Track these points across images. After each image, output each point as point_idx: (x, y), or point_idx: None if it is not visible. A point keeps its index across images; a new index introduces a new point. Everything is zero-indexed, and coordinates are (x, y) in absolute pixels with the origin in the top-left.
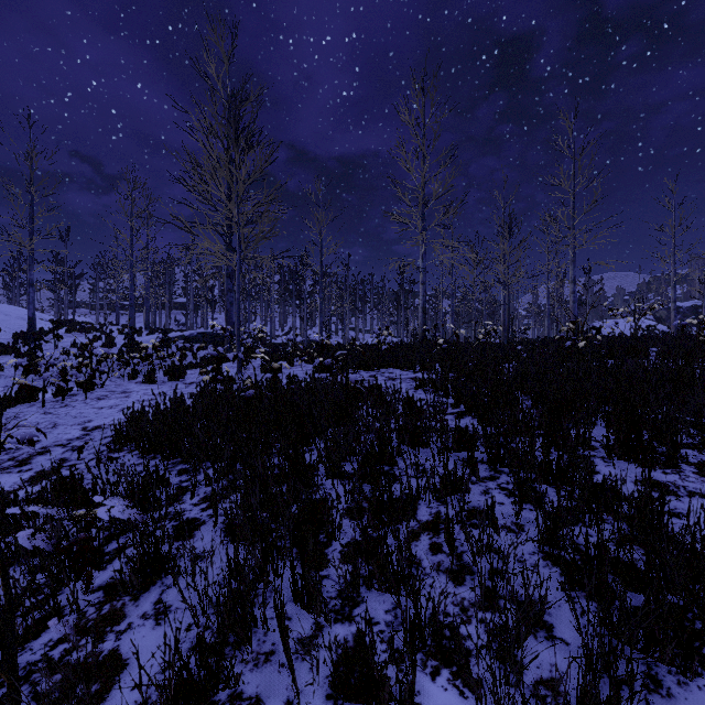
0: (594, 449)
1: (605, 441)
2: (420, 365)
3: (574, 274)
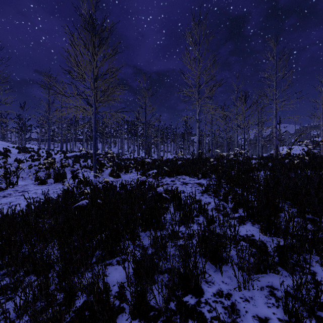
0: None
1: None
2: (201, 174)
3: (276, 123)
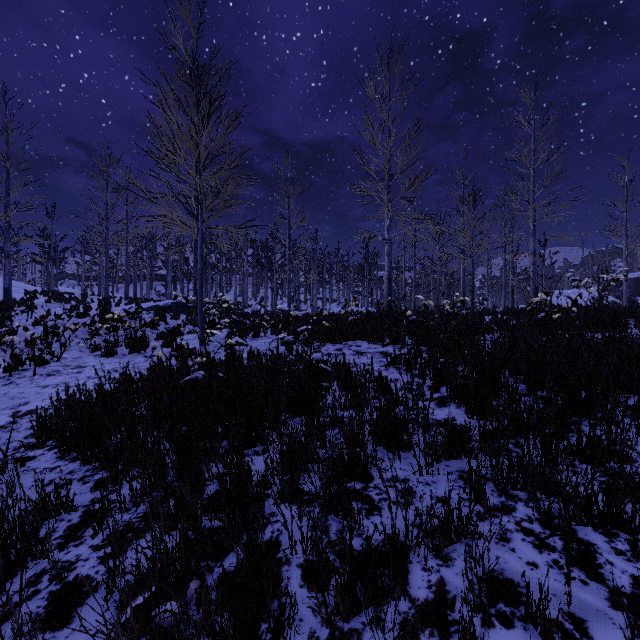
0: (632, 462)
1: (639, 447)
2: (389, 338)
3: (534, 246)
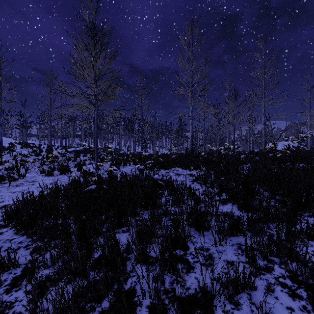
0: None
1: None
2: (193, 166)
3: (264, 120)
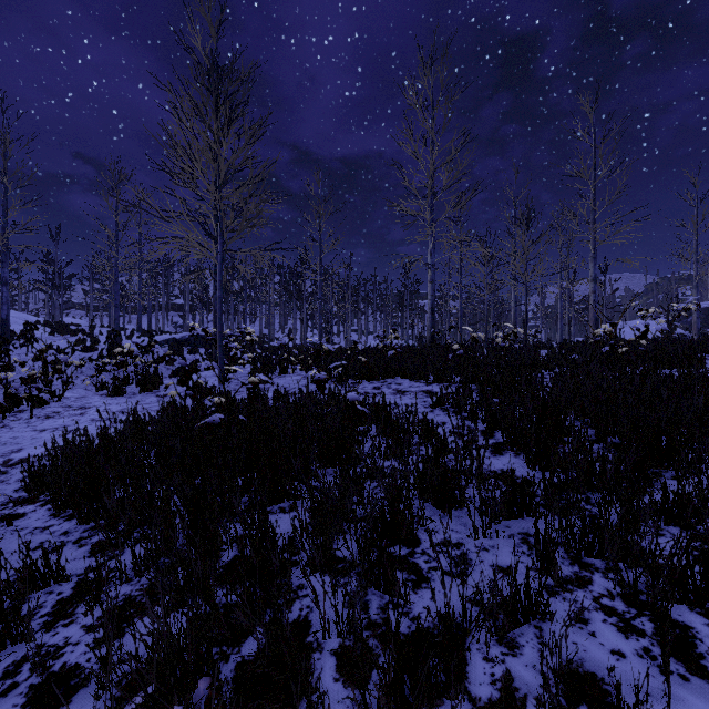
0: None
1: None
2: (433, 375)
3: (595, 272)
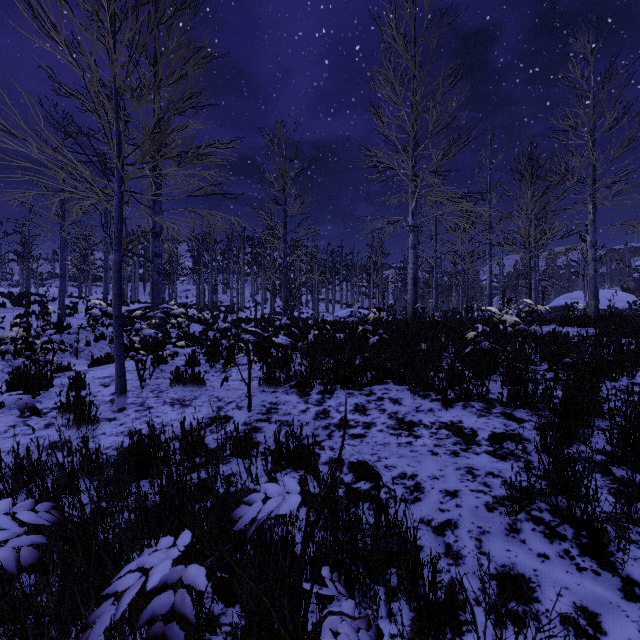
0: None
1: None
2: (454, 389)
3: (594, 238)
